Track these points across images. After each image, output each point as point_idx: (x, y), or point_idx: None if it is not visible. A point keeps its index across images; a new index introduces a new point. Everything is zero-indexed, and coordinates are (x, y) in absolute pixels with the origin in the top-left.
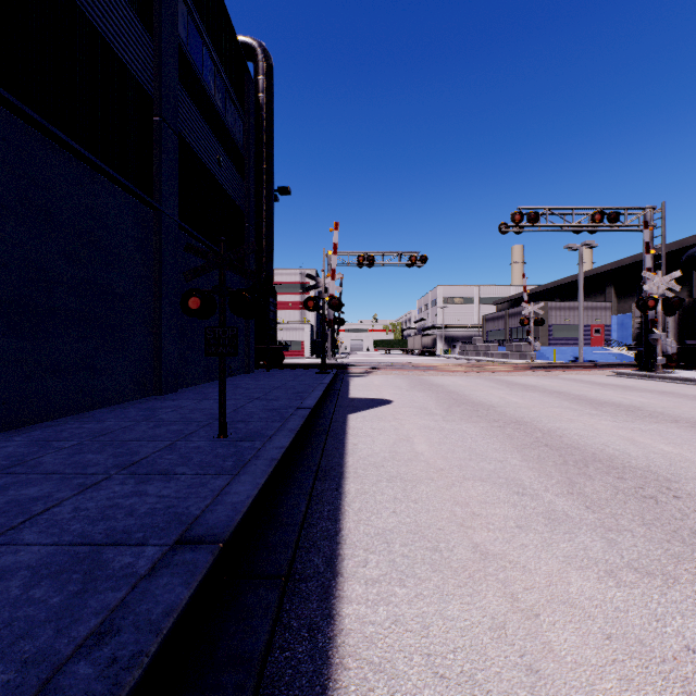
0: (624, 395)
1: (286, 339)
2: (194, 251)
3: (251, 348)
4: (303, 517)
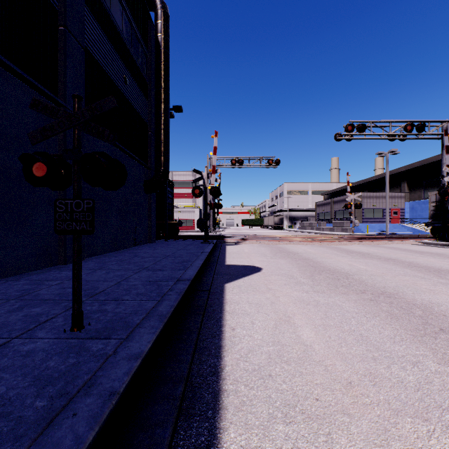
0: (447, 262)
1: (183, 218)
2: (41, 108)
3: (153, 224)
4: None
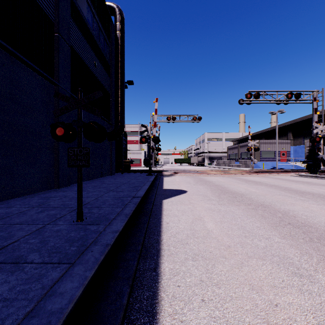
0: (311, 187)
1: (133, 158)
2: (60, 97)
3: (113, 162)
4: (124, 313)
